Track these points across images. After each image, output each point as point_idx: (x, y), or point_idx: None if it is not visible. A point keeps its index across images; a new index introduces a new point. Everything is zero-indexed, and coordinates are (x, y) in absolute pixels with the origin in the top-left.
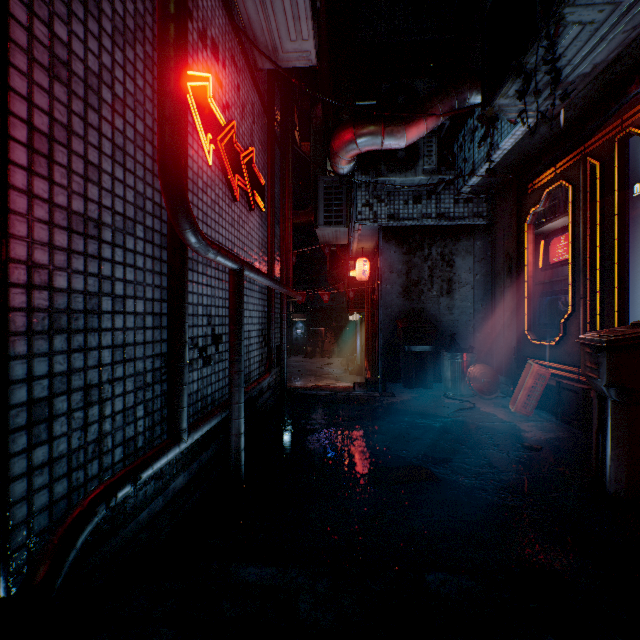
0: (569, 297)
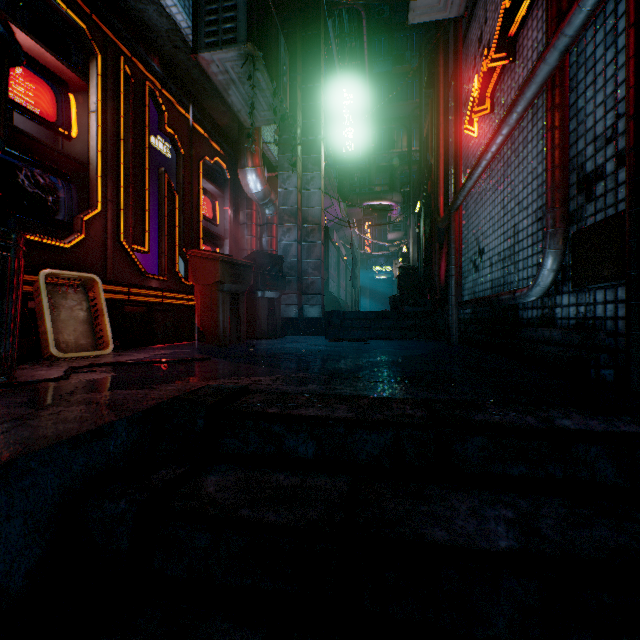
0: (100, 193)
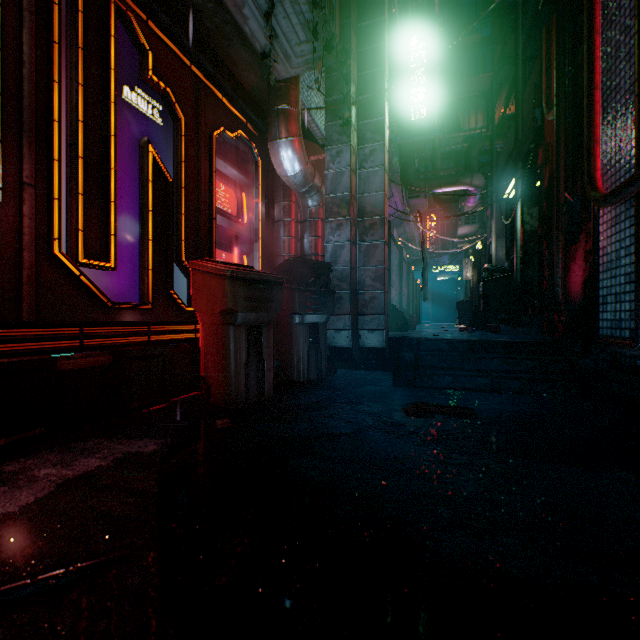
0: None
